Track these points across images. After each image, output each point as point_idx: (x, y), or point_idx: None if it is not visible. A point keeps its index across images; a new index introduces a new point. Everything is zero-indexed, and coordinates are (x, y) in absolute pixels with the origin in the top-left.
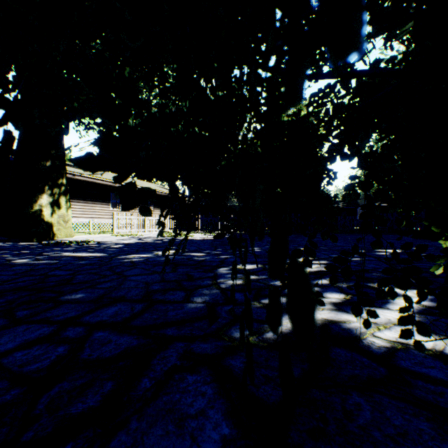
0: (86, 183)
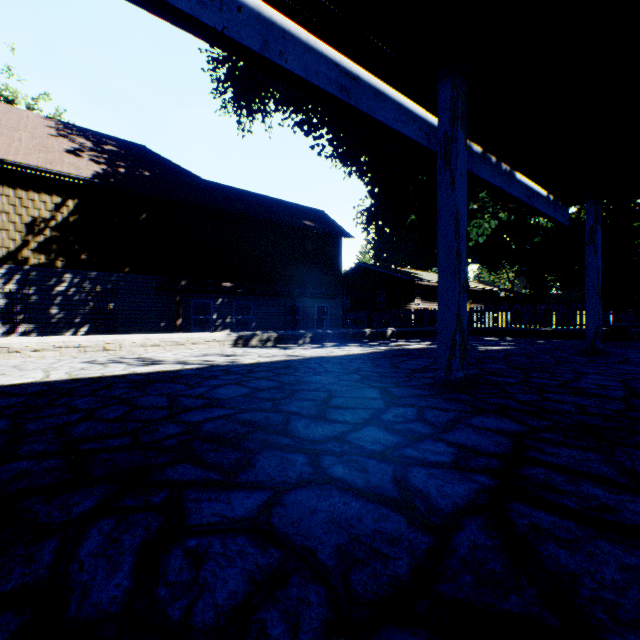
0: (430, 287)
